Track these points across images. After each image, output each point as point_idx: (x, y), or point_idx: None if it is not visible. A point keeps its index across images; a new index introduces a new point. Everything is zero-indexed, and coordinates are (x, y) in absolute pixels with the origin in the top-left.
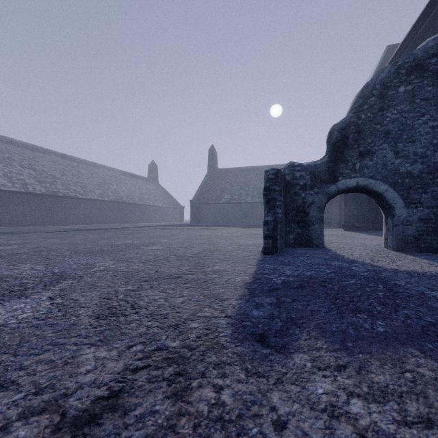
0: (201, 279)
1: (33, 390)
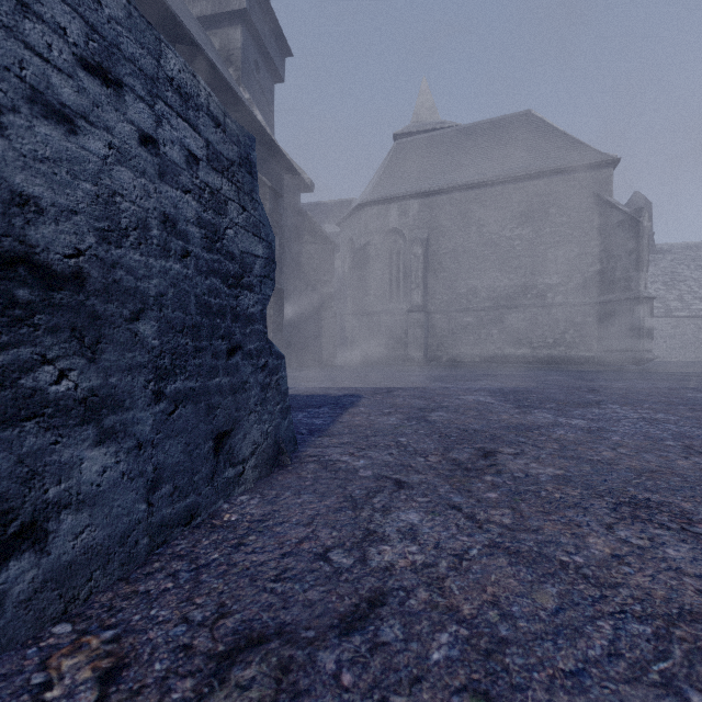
0: (397, 408)
1: (410, 392)
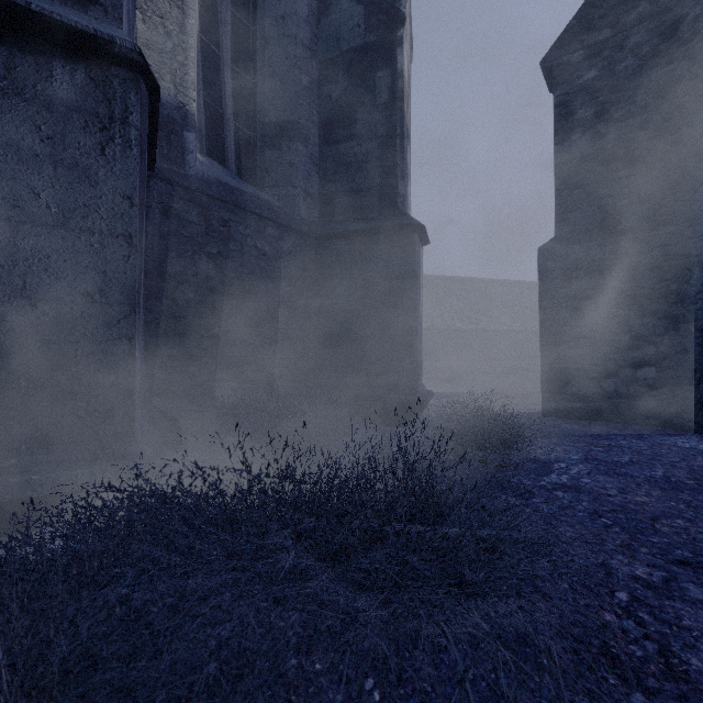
0: None
1: None
